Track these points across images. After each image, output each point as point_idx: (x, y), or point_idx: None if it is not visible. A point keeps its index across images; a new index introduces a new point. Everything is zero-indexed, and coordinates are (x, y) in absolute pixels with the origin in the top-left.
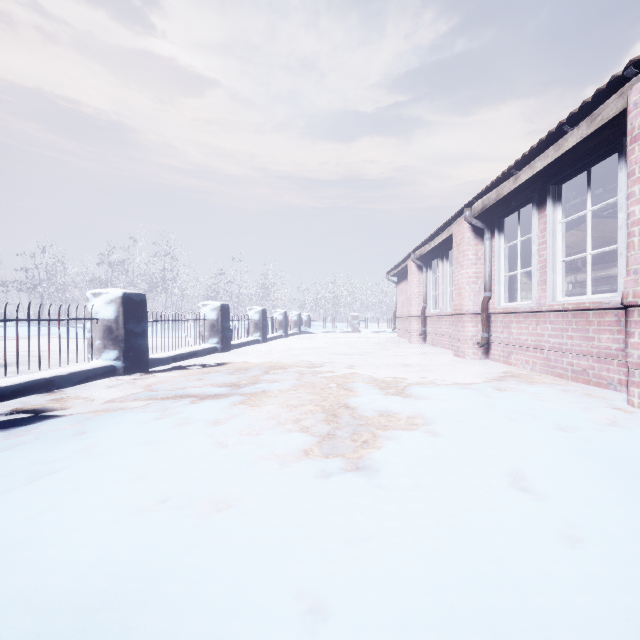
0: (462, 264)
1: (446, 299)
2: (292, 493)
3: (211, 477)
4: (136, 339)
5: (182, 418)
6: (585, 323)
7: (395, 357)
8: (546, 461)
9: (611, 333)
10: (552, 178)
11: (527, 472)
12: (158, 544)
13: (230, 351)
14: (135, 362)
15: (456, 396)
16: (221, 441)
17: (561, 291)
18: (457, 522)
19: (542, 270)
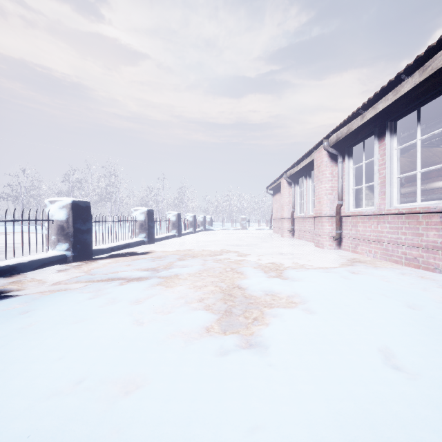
0: (321, 180)
1: (309, 206)
2: (194, 374)
3: (125, 356)
4: (82, 235)
5: (110, 298)
6: (416, 223)
7: (273, 247)
8: (408, 338)
9: (437, 230)
10: (390, 116)
11: (394, 349)
12: (60, 439)
13: (154, 243)
14: (81, 252)
15: (322, 279)
16: (138, 319)
17: (396, 199)
18: (347, 409)
19: (382, 184)
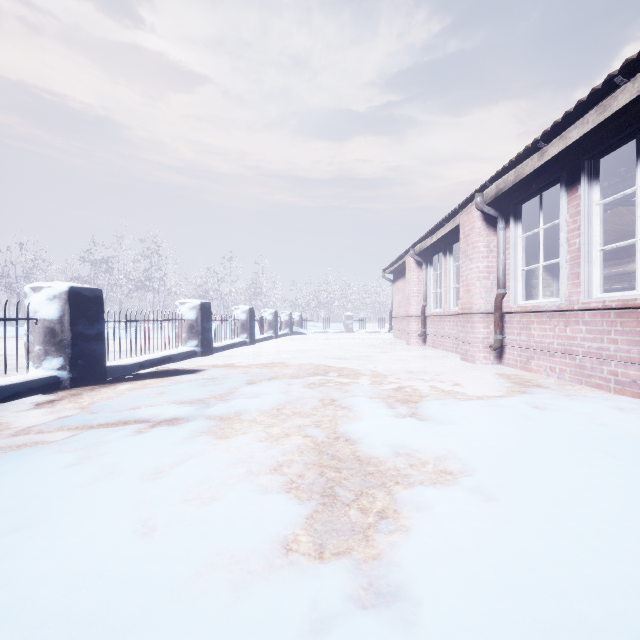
0: (471, 257)
1: (449, 297)
2: None
3: None
4: (88, 343)
5: (106, 465)
6: (635, 324)
7: (396, 362)
8: None
9: None
10: (587, 152)
11: None
12: None
13: (212, 355)
14: (86, 371)
15: (490, 420)
16: (147, 519)
17: (599, 286)
18: None
19: (573, 261)
